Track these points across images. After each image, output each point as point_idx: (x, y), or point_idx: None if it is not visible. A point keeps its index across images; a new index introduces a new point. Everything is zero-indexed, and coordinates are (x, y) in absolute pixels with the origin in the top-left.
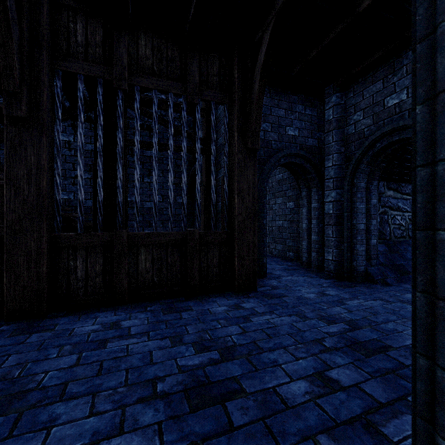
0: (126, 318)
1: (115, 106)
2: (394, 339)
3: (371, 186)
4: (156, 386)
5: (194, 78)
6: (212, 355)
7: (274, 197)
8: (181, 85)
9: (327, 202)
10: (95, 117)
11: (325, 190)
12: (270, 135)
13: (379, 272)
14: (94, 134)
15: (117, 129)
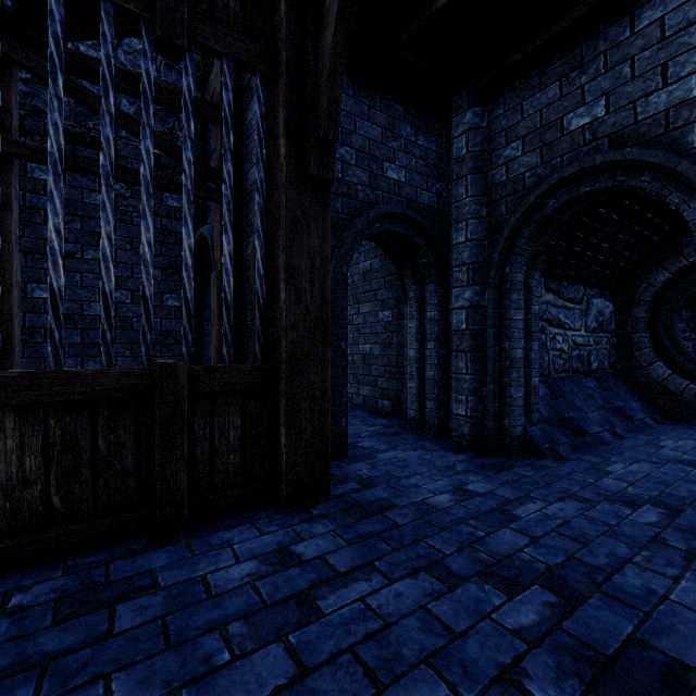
0: None
1: None
2: (671, 631)
3: (532, 281)
4: None
5: None
6: None
7: (357, 302)
8: None
9: (456, 309)
10: None
11: (453, 287)
12: (355, 173)
13: (545, 435)
14: None
15: None
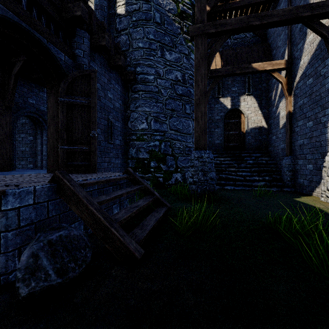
0: None
1: None
2: None
3: None
4: None
5: None
6: None
7: (19, 133)
8: None
9: None
10: None
11: None
12: (18, 100)
13: None
14: None
15: None
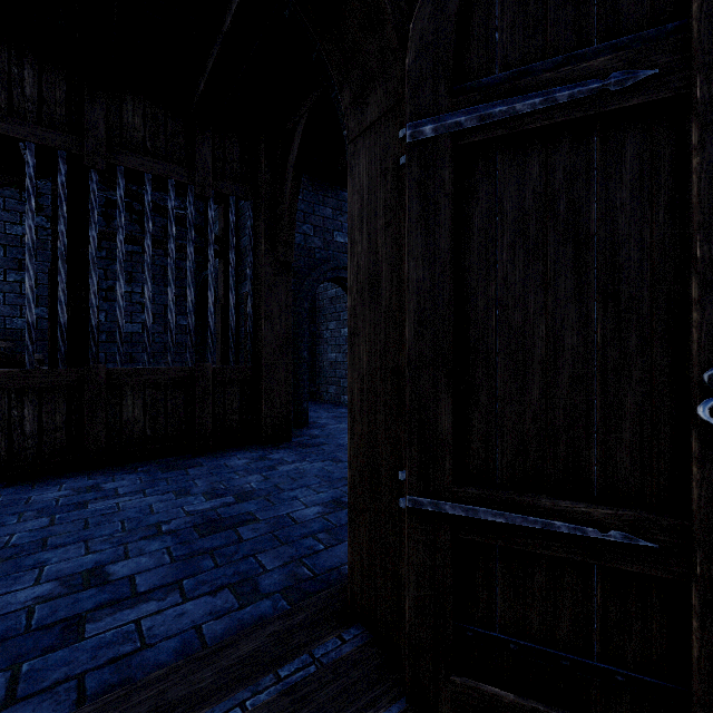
0: (109, 480)
1: (86, 191)
2: None
3: None
4: (160, 528)
5: (205, 163)
6: (226, 500)
7: (326, 321)
8: (186, 170)
9: None
10: (53, 204)
11: None
12: (313, 241)
13: None
14: (52, 228)
15: (90, 224)
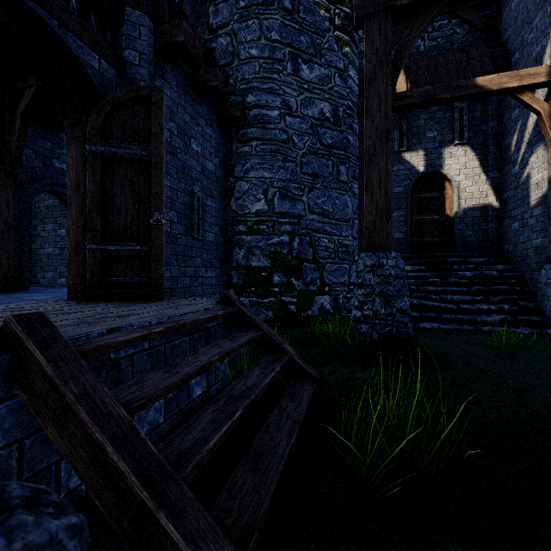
0: None
1: None
2: None
3: None
4: None
5: None
6: None
7: (43, 223)
8: None
9: None
10: None
11: None
12: (35, 162)
13: None
14: None
15: None
